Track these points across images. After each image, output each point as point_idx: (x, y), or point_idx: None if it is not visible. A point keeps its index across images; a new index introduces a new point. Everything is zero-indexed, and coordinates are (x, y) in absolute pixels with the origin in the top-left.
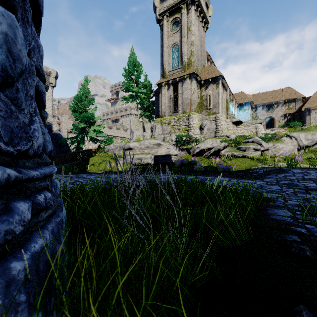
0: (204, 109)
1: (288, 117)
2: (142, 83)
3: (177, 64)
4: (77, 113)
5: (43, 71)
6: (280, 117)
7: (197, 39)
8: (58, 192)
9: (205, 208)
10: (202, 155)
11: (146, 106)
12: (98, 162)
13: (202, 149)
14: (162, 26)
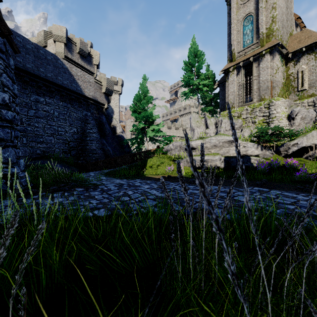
0: (292, 92)
1: None
2: (204, 74)
3: (251, 39)
4: (136, 113)
5: None
6: None
7: None
8: None
9: None
10: (302, 156)
11: (209, 99)
12: (156, 164)
13: (304, 147)
14: (229, 0)
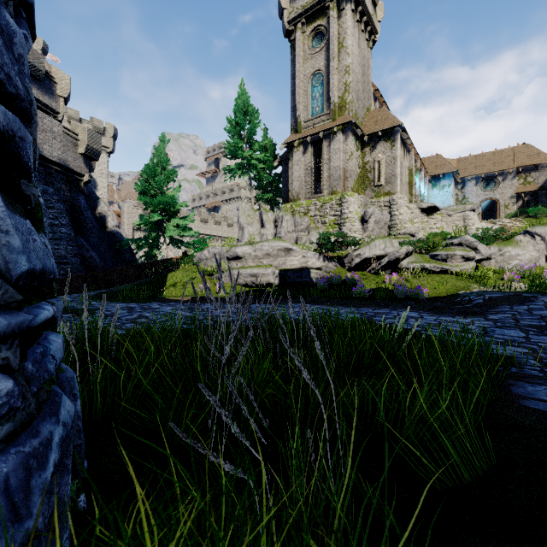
0: (368, 186)
1: (524, 198)
2: (260, 144)
3: (320, 107)
4: (147, 197)
5: (19, 88)
6: (508, 199)
7: (357, 63)
8: (49, 368)
9: (384, 387)
10: (366, 269)
11: (267, 182)
12: (183, 281)
13: (367, 258)
14: (293, 42)
